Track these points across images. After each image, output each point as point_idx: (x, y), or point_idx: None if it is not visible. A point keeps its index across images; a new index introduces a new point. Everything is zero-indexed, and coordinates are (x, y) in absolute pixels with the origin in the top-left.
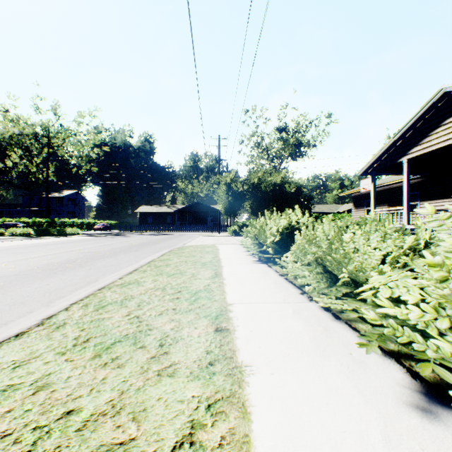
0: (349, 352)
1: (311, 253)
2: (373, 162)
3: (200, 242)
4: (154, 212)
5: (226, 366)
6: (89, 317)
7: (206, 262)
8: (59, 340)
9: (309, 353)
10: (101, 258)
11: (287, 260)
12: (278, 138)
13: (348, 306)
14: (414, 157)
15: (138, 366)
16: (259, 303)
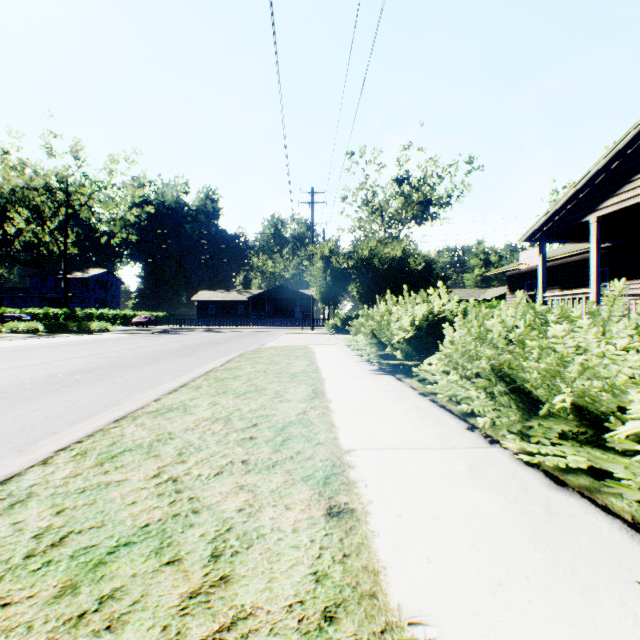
0: (632, 576)
1: (485, 359)
2: (543, 223)
3: (285, 342)
4: (218, 299)
5: (365, 625)
6: (81, 480)
7: (297, 372)
8: (1, 539)
9: (544, 580)
10: (133, 366)
11: (431, 370)
12: (397, 192)
13: (580, 460)
14: (607, 213)
15: (156, 627)
16: (400, 448)
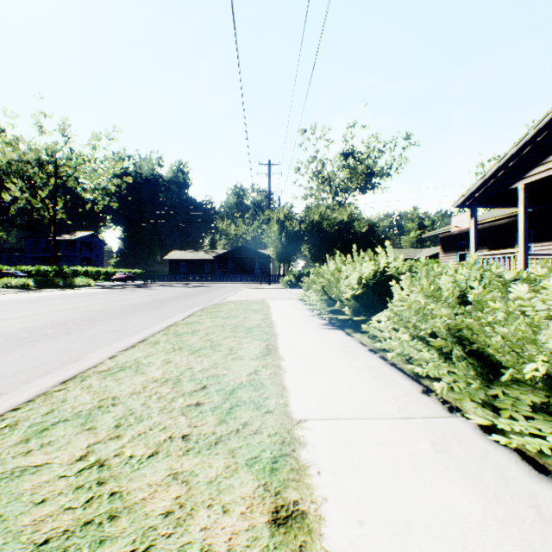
0: None
1: (440, 319)
2: (475, 190)
3: (244, 296)
4: (188, 258)
5: None
6: None
7: (252, 327)
8: None
9: None
10: (103, 320)
11: (380, 327)
12: (343, 165)
13: None
14: (534, 181)
15: None
16: (354, 418)
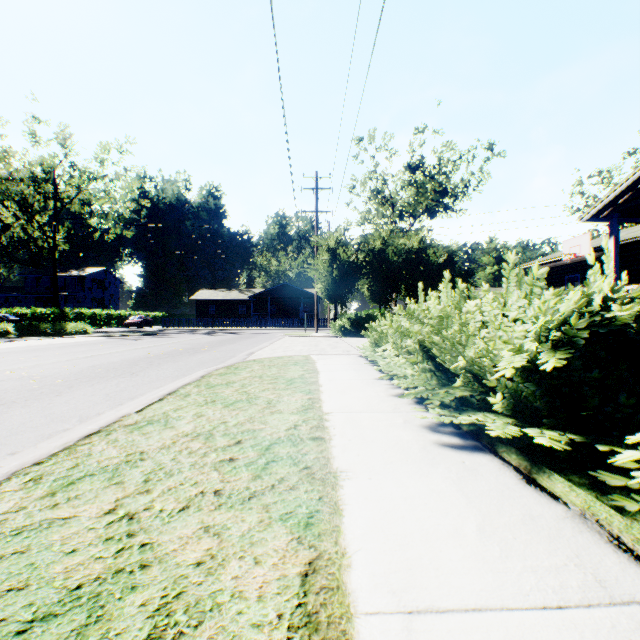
0: None
1: None
2: (619, 195)
3: (281, 350)
4: (218, 299)
5: None
6: None
7: (277, 439)
8: None
9: None
10: (3, 404)
11: None
12: (409, 181)
13: None
14: None
15: None
16: None
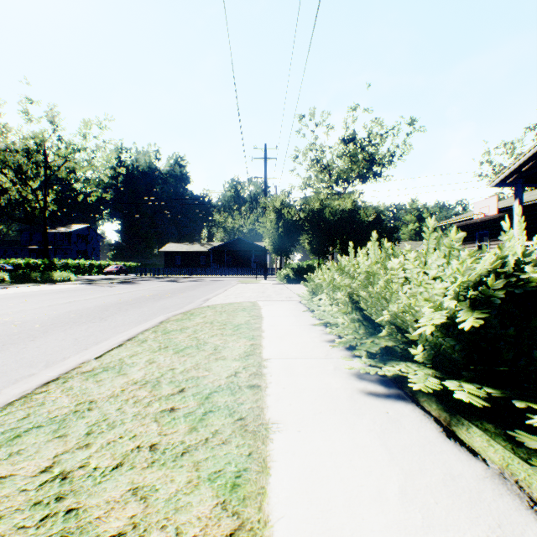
0: None
1: None
2: (523, 163)
3: (233, 296)
4: (183, 251)
5: None
6: None
7: (217, 387)
8: None
9: None
10: None
11: None
12: (344, 152)
13: None
14: None
15: None
16: None
